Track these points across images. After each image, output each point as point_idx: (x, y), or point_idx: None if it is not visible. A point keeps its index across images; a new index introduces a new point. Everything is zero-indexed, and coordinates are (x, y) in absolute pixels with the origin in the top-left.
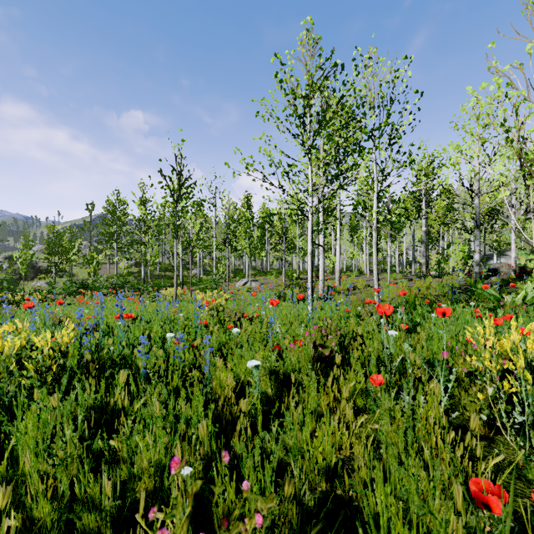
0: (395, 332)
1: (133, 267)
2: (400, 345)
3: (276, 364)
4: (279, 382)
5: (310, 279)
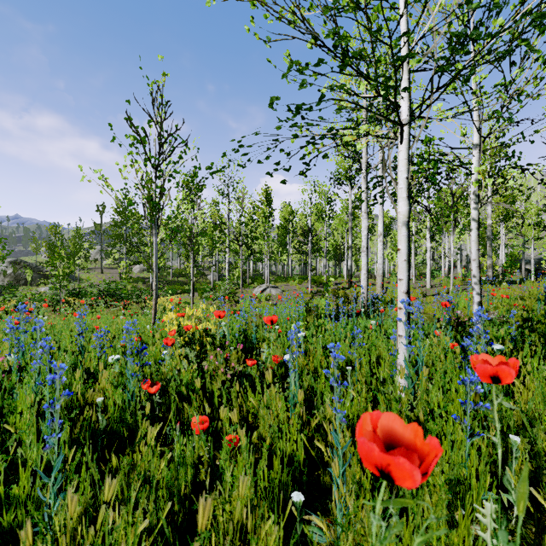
0: None
1: (145, 272)
2: None
3: None
4: None
5: (405, 284)
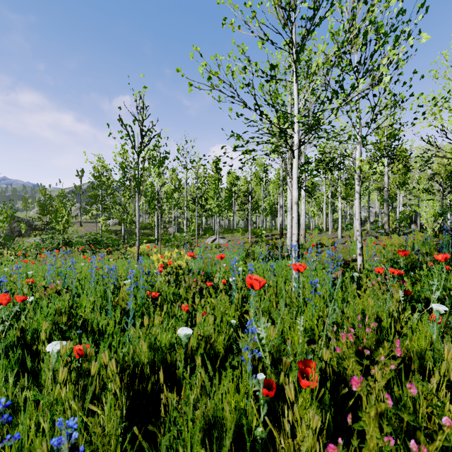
0: None
1: (117, 225)
2: None
3: None
4: None
5: (296, 236)
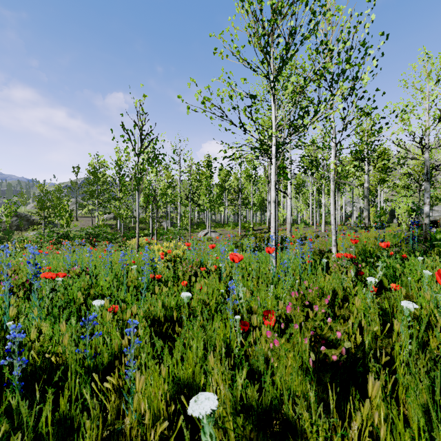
0: (414, 304)
1: (112, 220)
2: (393, 310)
3: (246, 380)
4: (254, 426)
5: (274, 229)
